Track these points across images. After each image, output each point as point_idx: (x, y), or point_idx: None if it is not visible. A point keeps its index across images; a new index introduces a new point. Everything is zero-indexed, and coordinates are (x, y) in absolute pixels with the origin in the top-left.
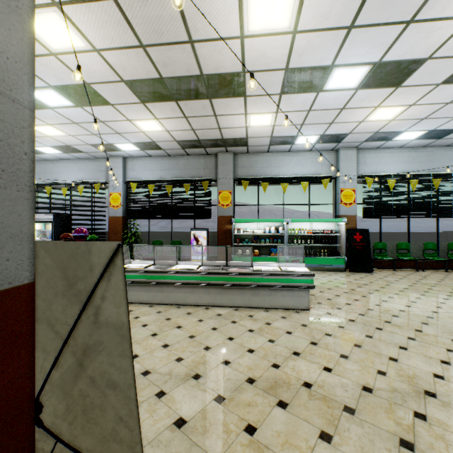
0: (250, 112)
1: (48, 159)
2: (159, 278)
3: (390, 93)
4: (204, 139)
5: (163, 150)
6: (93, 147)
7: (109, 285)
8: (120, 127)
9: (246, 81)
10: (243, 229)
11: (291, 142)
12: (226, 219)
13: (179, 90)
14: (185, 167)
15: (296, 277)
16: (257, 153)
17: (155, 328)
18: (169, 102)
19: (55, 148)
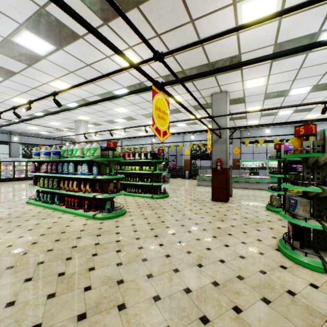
0: (248, 121)
1: None
2: None
3: (308, 112)
4: None
5: None
6: None
7: (229, 170)
8: (196, 128)
9: (247, 116)
10: (245, 165)
11: None
12: (237, 160)
13: None
14: None
15: (264, 179)
16: (252, 129)
17: None
18: None
19: None
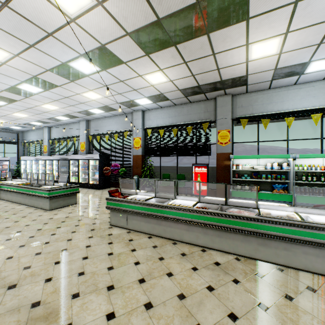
0: (252, 40)
1: (98, 118)
2: (157, 212)
3: None
4: (204, 83)
5: (170, 100)
6: (121, 105)
7: None
8: (135, 83)
9: None
10: (242, 165)
11: (299, 72)
12: (225, 155)
13: (176, 31)
14: (187, 113)
15: None
16: (257, 92)
17: (145, 270)
18: (169, 49)
19: (100, 109)
